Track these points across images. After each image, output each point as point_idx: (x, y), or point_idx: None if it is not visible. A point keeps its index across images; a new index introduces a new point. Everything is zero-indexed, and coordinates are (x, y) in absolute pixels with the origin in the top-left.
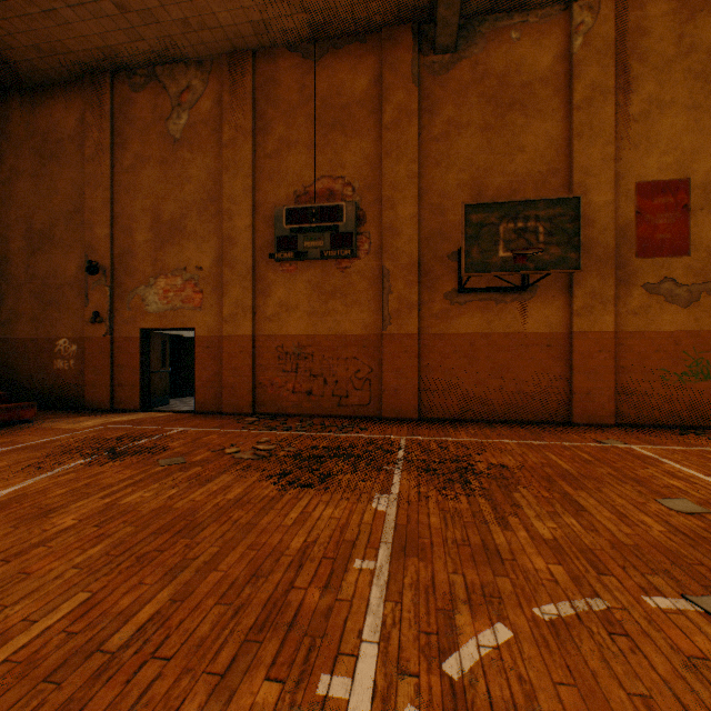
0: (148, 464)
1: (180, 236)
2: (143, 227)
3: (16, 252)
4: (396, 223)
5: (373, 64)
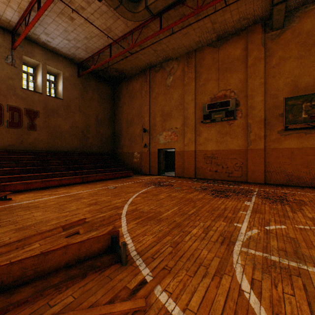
0: (171, 188)
1: (170, 117)
2: (158, 116)
3: (123, 127)
4: (253, 104)
5: (243, 43)
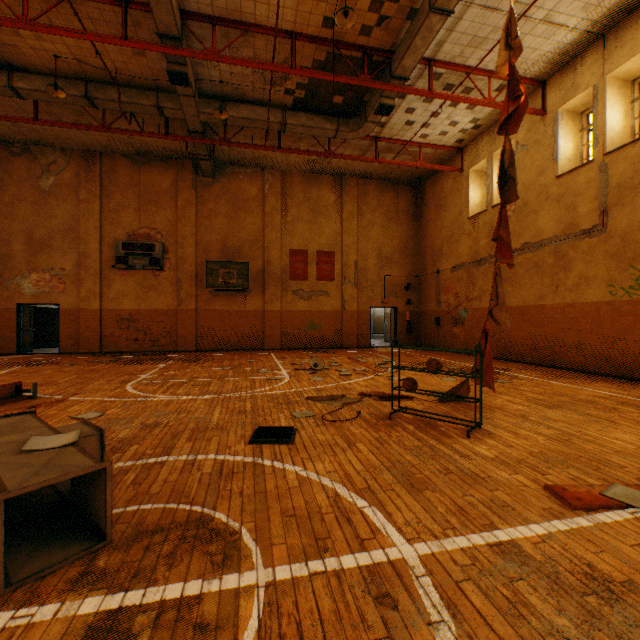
0: (60, 365)
1: (49, 249)
2: (20, 241)
3: None
4: (185, 256)
5: (173, 175)
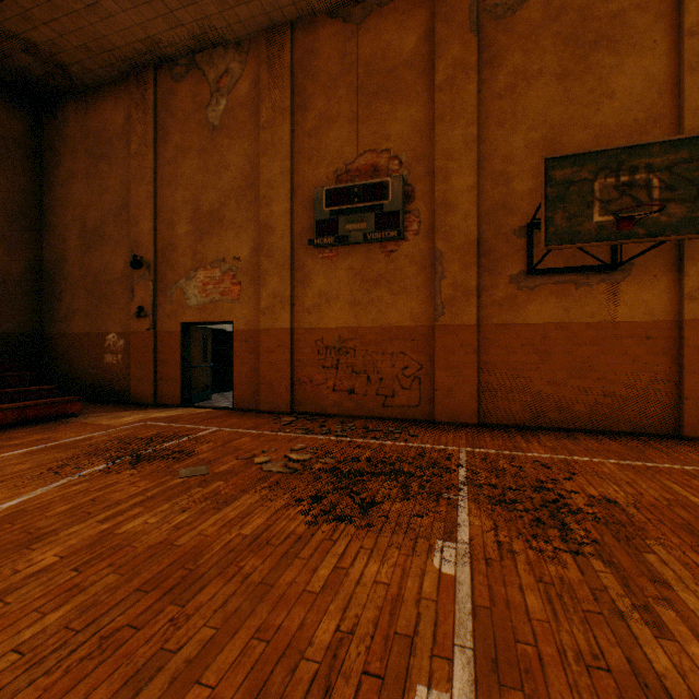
0: (167, 474)
1: (218, 226)
2: (184, 219)
3: (72, 251)
4: (450, 197)
5: (423, 18)
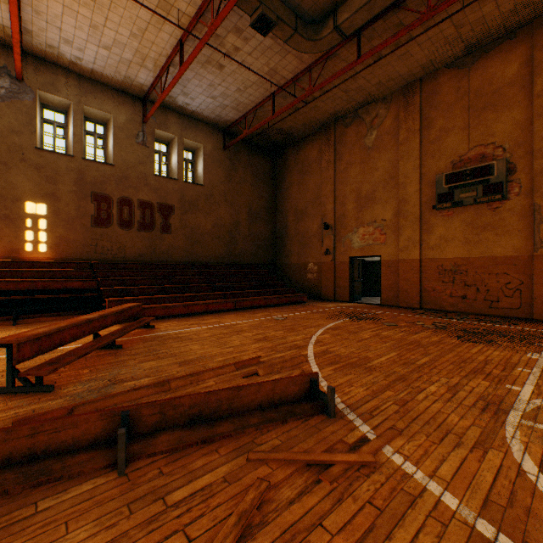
0: (378, 324)
1: (371, 202)
2: (350, 201)
3: (290, 222)
4: None
5: (523, 51)
